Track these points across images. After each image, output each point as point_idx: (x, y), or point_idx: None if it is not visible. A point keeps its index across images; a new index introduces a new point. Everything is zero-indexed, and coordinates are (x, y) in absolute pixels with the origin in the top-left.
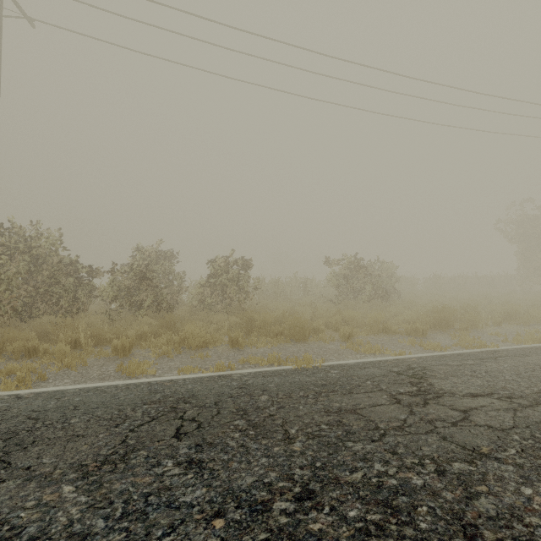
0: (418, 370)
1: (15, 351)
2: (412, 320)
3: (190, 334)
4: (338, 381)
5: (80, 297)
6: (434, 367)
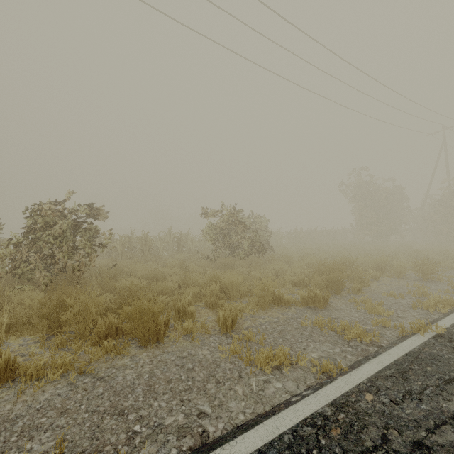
0: None
1: None
2: (300, 281)
3: None
4: None
5: None
6: (444, 441)
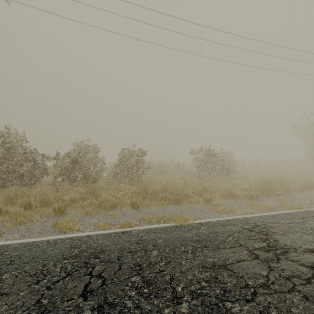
0: (262, 227)
1: None
2: (247, 189)
3: (105, 199)
4: (208, 237)
5: (36, 174)
6: (273, 224)
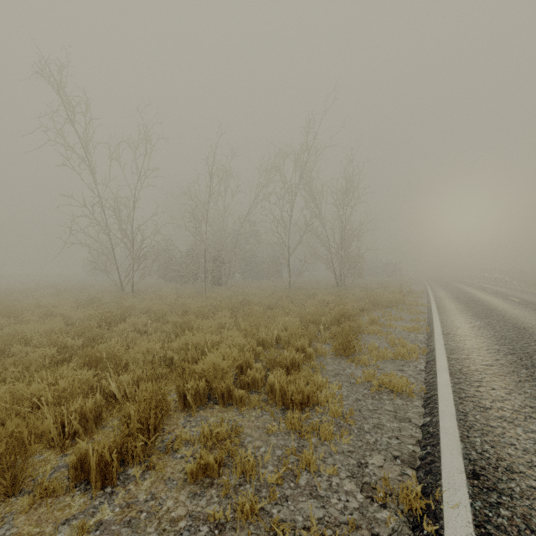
0: None
1: None
2: None
3: None
4: None
5: None
6: None
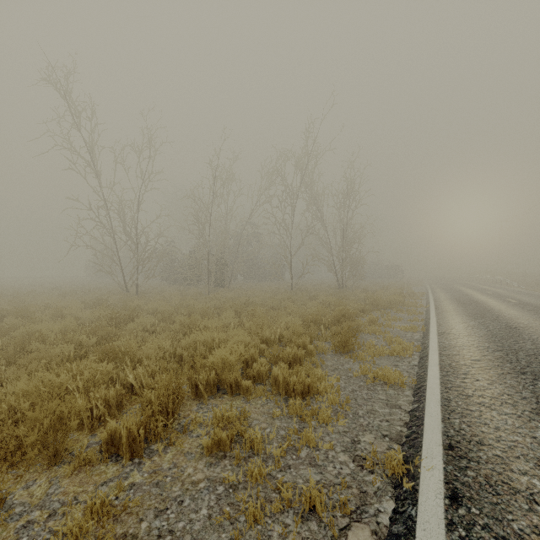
0: None
1: None
2: None
3: None
4: None
5: None
6: None
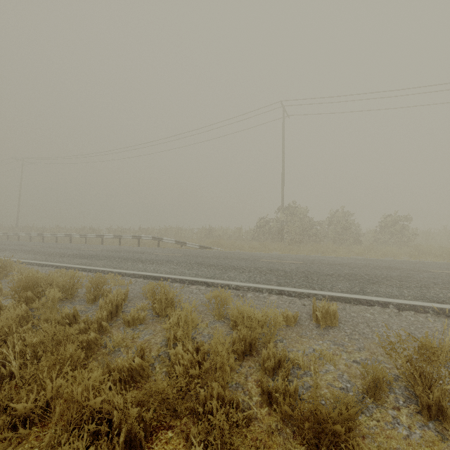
0: None
1: (320, 250)
2: None
3: (389, 250)
4: None
5: (319, 235)
6: None
